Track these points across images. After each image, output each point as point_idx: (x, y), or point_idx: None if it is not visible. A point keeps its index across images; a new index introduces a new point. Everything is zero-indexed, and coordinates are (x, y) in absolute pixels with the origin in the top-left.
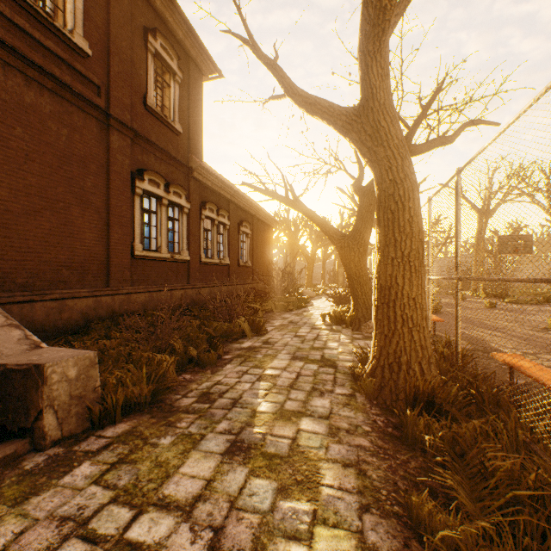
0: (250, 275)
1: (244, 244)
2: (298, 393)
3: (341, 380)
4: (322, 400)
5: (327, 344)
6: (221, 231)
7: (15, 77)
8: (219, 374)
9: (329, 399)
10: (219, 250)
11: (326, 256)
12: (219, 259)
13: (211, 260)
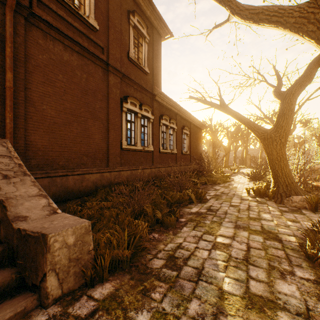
0: (189, 160)
1: (185, 140)
2: (257, 271)
3: (295, 259)
4: (287, 285)
5: (261, 215)
6: (171, 132)
7: (59, 45)
8: (179, 236)
9: (295, 285)
10: (170, 144)
11: (237, 148)
12: (170, 150)
13: (165, 150)
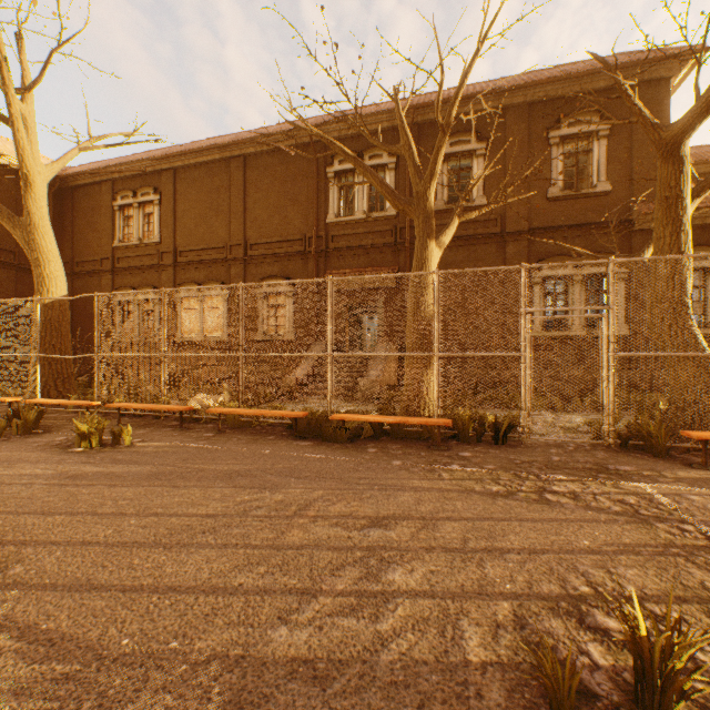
0: None
1: None
2: None
3: None
4: None
5: None
6: None
7: (444, 251)
8: None
9: None
10: None
11: None
12: None
13: None
